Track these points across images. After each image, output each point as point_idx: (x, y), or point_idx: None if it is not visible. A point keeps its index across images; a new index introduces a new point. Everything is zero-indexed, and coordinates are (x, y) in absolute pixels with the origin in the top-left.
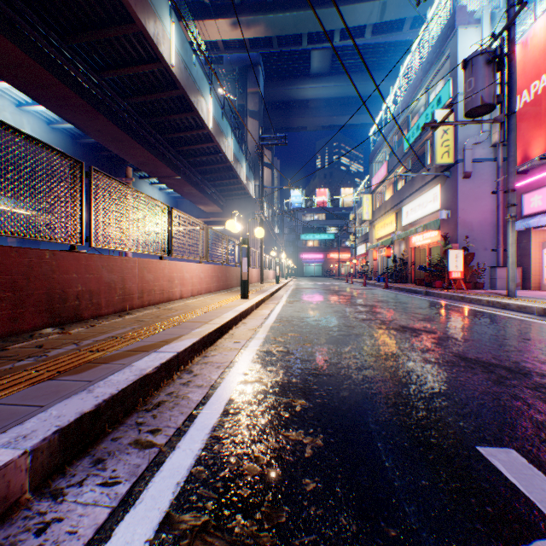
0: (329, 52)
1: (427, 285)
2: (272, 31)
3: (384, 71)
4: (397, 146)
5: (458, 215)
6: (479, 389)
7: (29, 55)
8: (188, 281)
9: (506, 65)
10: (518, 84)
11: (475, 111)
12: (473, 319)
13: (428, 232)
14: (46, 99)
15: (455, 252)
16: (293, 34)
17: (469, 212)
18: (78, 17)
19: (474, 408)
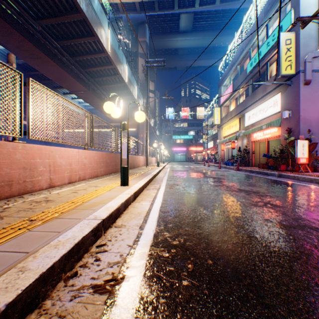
0: (192, 15)
1: (271, 168)
2: None
3: (226, 30)
4: (239, 73)
5: (300, 114)
6: None
7: None
8: (63, 168)
9: None
10: None
11: None
12: None
13: (268, 129)
14: None
15: (302, 142)
16: None
17: (308, 111)
18: None
19: None
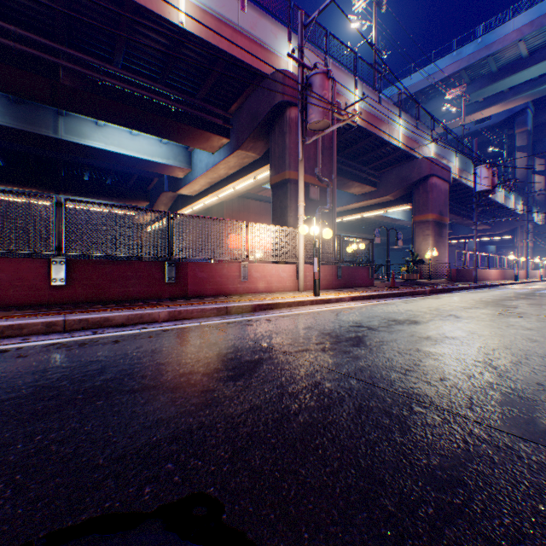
0: None
1: None
2: (538, 95)
3: None
4: None
5: None
6: None
7: None
8: (491, 275)
9: None
10: None
11: None
12: None
13: None
14: None
15: None
16: None
17: None
18: None
19: None
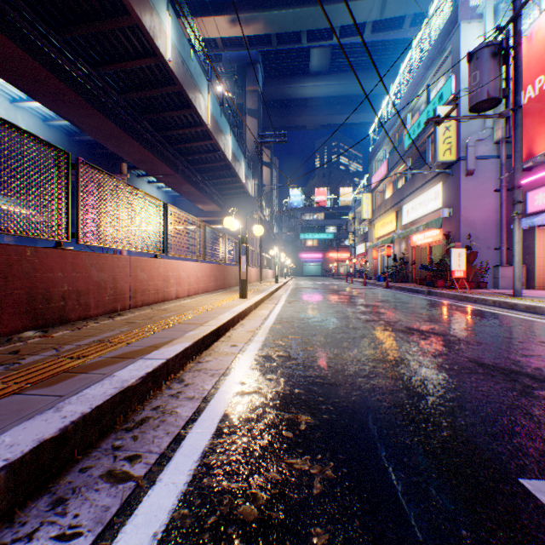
0: (329, 50)
1: (429, 284)
2: (271, 28)
3: (383, 69)
4: (397, 144)
5: (460, 213)
6: (505, 401)
7: (21, 47)
8: (184, 281)
9: (512, 58)
10: (522, 79)
11: (480, 105)
12: (481, 320)
13: (429, 231)
14: (40, 94)
15: (457, 250)
16: (292, 31)
17: (472, 210)
18: (72, 9)
19: (505, 426)
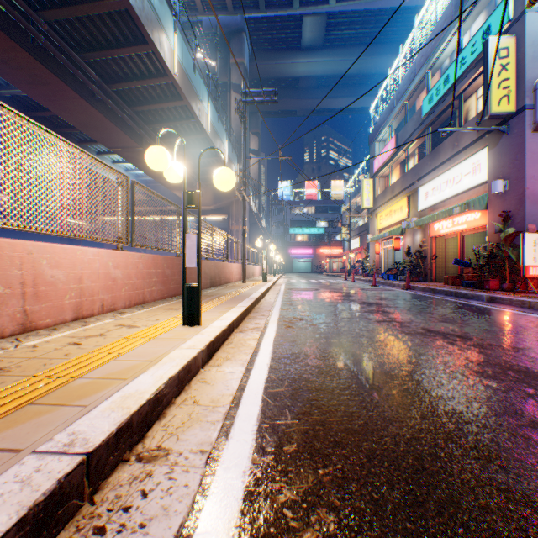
0: (323, 19)
1: (469, 285)
2: None
3: (383, 45)
4: (407, 117)
5: (526, 185)
6: None
7: None
8: (59, 288)
9: None
10: None
11: None
12: None
13: (463, 215)
14: None
15: (532, 236)
16: None
17: None
18: None
19: None
